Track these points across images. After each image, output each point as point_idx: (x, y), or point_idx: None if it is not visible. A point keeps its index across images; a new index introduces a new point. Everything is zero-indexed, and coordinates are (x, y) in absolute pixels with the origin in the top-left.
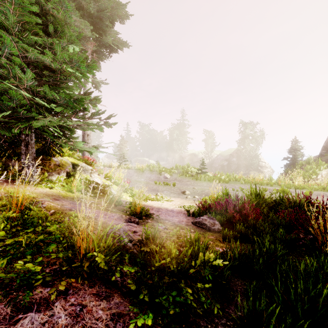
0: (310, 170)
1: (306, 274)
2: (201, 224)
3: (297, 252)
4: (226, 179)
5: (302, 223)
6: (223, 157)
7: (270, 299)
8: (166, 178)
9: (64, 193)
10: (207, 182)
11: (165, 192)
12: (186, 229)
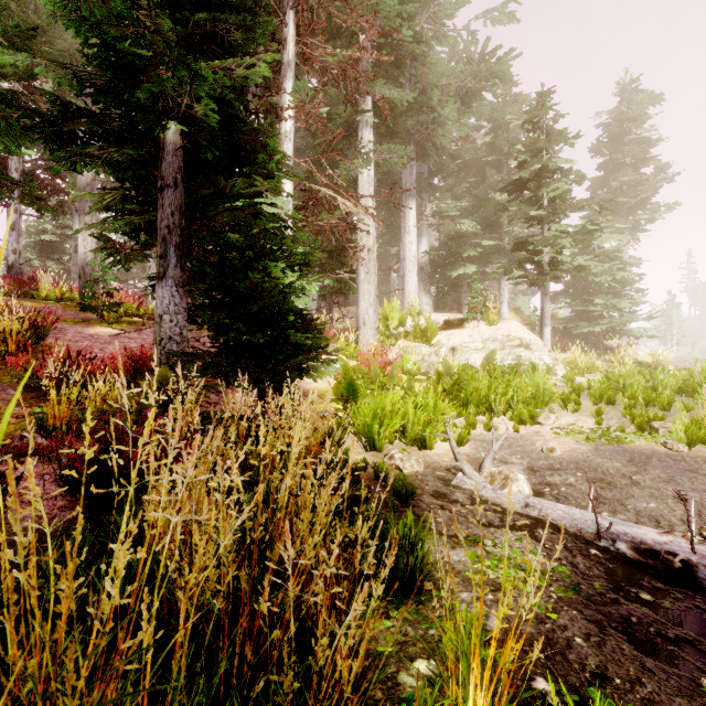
0: None
1: None
2: None
3: None
4: None
5: None
6: None
7: None
8: None
9: None
10: None
11: None
12: None
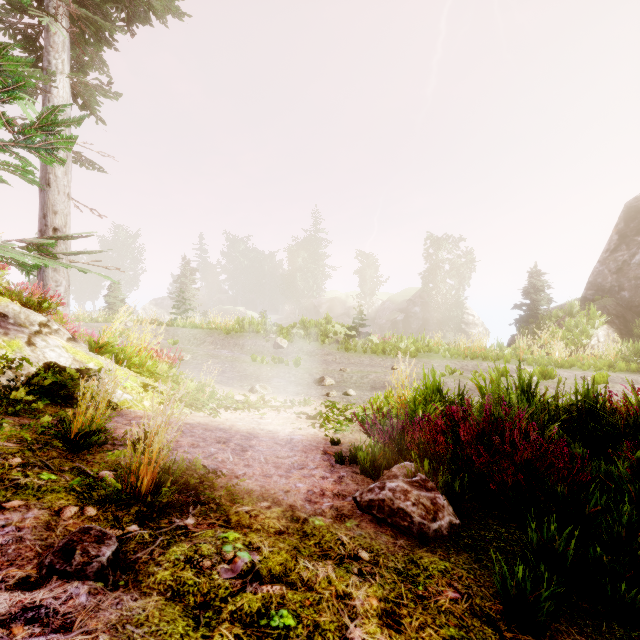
0: (575, 328)
1: None
2: (391, 514)
3: None
4: (410, 349)
5: None
6: (395, 304)
7: None
8: (280, 348)
9: None
10: (371, 356)
11: (275, 383)
12: (338, 551)
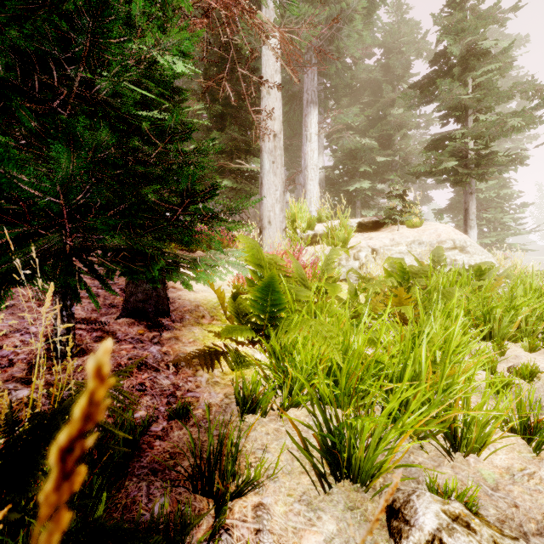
0: None
1: None
2: None
3: None
4: None
5: None
6: None
7: None
8: None
9: None
10: None
11: None
12: None
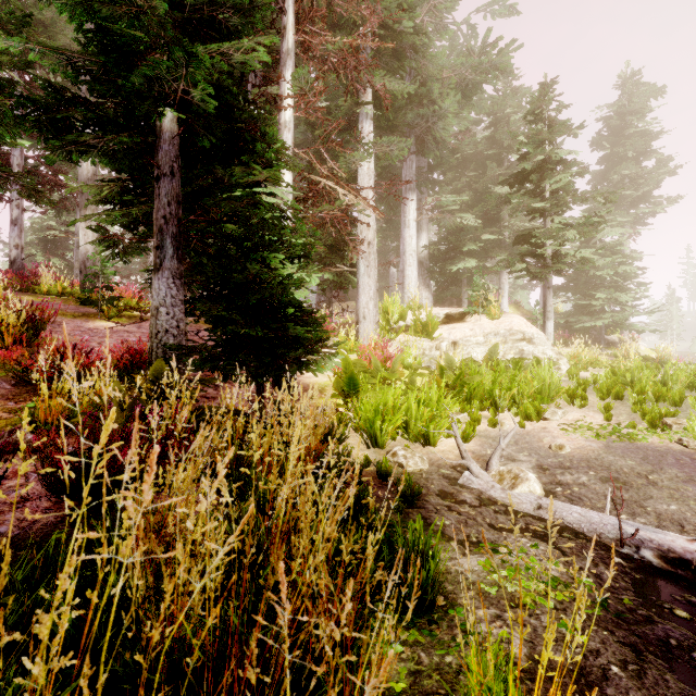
0: None
1: None
2: None
3: None
4: None
5: None
6: None
7: None
8: None
9: None
10: None
11: None
12: None
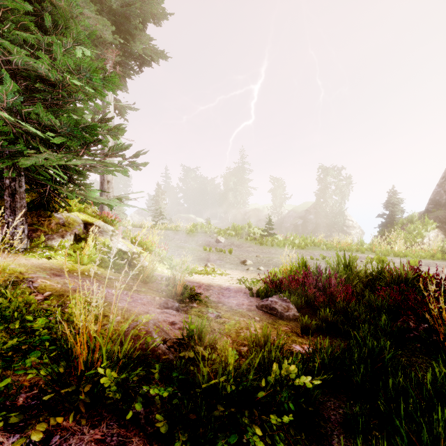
0: (413, 231)
1: (435, 392)
2: (270, 309)
3: (408, 349)
4: (301, 244)
5: (412, 306)
6: (296, 213)
7: (382, 431)
8: (220, 243)
9: (70, 266)
10: (276, 248)
11: (218, 263)
12: (248, 316)
